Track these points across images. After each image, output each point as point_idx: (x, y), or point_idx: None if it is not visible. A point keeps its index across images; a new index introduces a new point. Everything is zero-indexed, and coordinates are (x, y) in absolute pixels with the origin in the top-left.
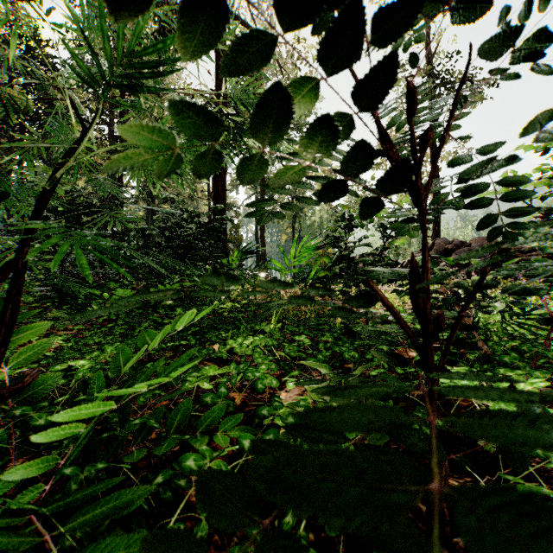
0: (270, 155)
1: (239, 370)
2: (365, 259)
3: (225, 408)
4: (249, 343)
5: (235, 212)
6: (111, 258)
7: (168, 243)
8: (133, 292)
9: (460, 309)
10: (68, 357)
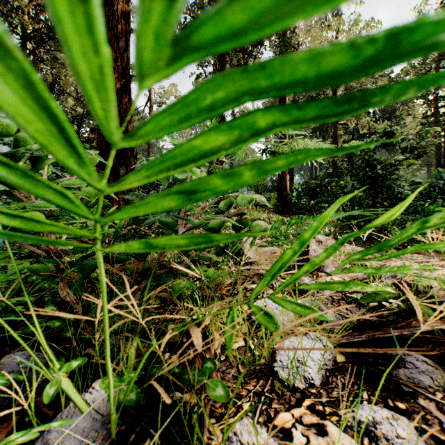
0: None
1: None
2: None
3: None
4: None
5: None
6: None
7: None
8: None
9: None
10: None
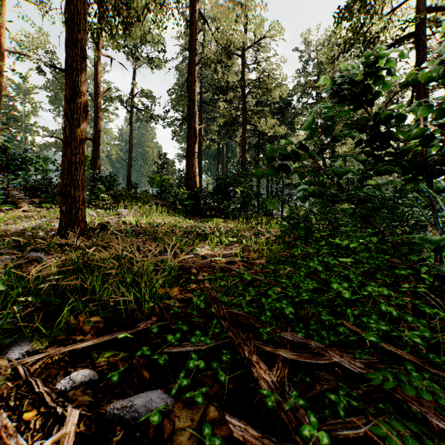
0: None
1: None
2: None
3: None
4: None
5: None
6: None
7: None
8: None
9: None
10: None
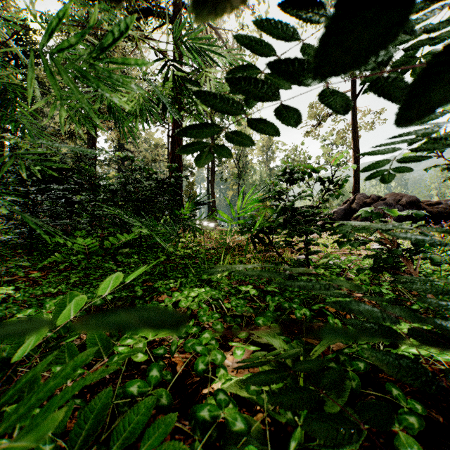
0: None
1: (180, 335)
2: (309, 211)
3: (154, 404)
4: (195, 294)
5: (190, 172)
6: (83, 210)
7: (129, 196)
8: (93, 241)
9: (405, 260)
10: (1, 314)
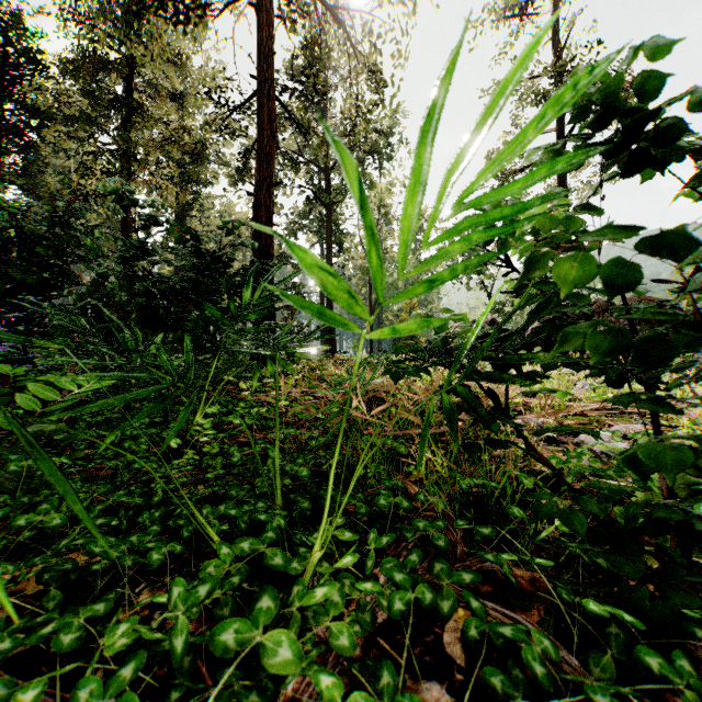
0: (338, 188)
1: None
2: None
3: None
4: None
5: (293, 266)
6: None
7: None
8: None
9: None
10: None
